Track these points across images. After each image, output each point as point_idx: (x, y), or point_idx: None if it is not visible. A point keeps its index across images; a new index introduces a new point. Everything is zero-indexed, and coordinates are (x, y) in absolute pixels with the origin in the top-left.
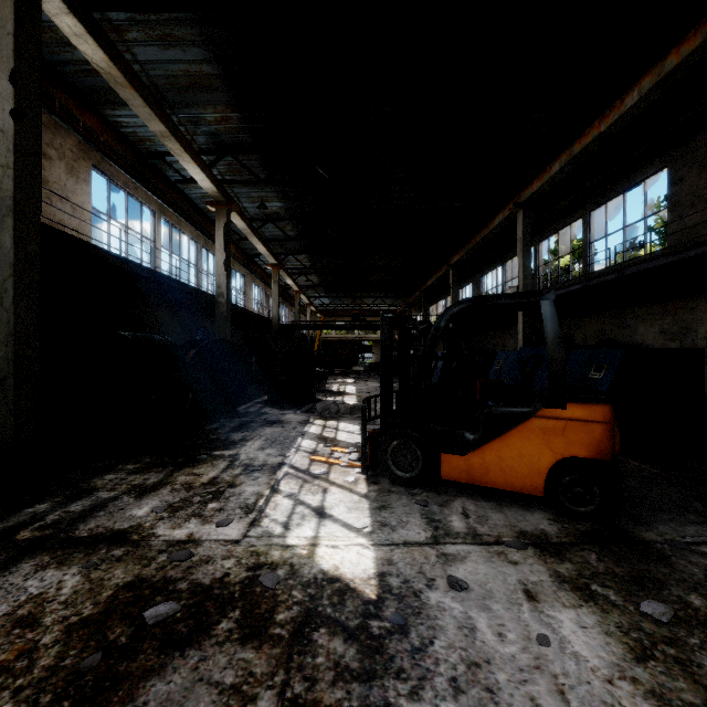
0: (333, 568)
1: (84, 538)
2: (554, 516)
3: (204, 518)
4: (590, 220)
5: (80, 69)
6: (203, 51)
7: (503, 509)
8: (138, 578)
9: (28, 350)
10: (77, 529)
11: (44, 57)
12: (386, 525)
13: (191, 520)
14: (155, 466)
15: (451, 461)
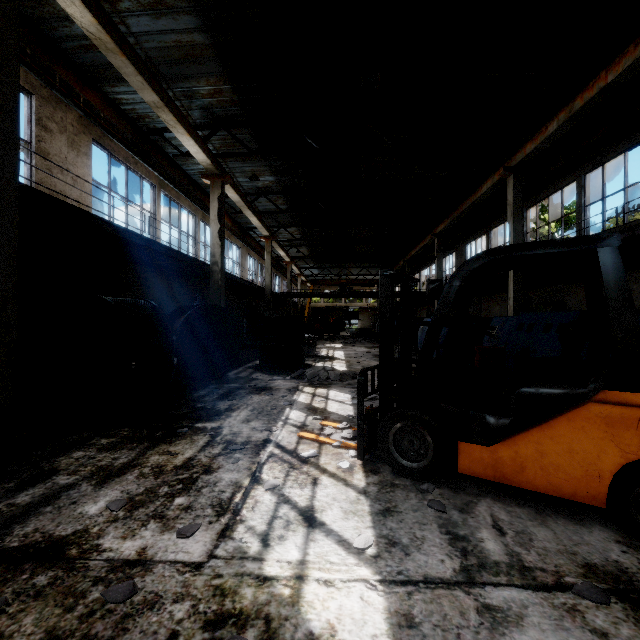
0: (326, 630)
1: (11, 551)
2: (622, 536)
3: (166, 522)
4: (585, 183)
5: (78, 44)
6: (194, 18)
7: (546, 521)
8: (50, 636)
9: (4, 315)
10: (10, 534)
11: (45, 34)
12: (395, 543)
13: (149, 525)
14: (130, 441)
15: (471, 452)
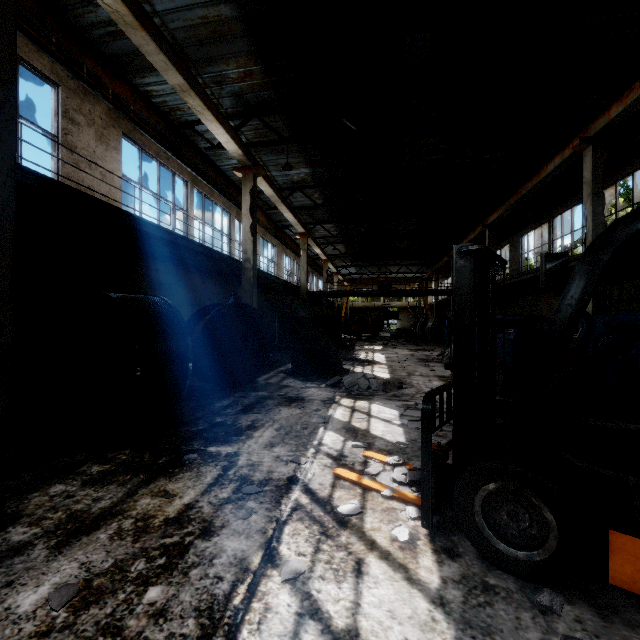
0: None
1: None
2: None
3: None
4: None
5: (105, 32)
6: None
7: None
8: None
9: None
10: None
11: (72, 23)
12: None
13: None
14: (124, 471)
15: (639, 553)
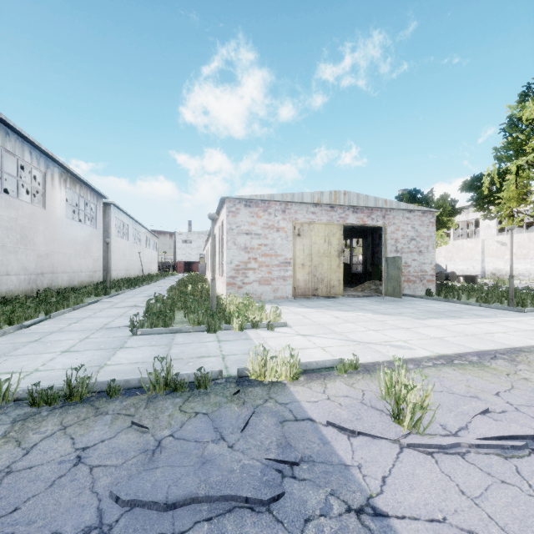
0: None
1: None
2: None
3: None
4: None
5: None
6: None
7: None
8: None
9: None
10: None
11: None
12: None
13: None
14: None
15: None
